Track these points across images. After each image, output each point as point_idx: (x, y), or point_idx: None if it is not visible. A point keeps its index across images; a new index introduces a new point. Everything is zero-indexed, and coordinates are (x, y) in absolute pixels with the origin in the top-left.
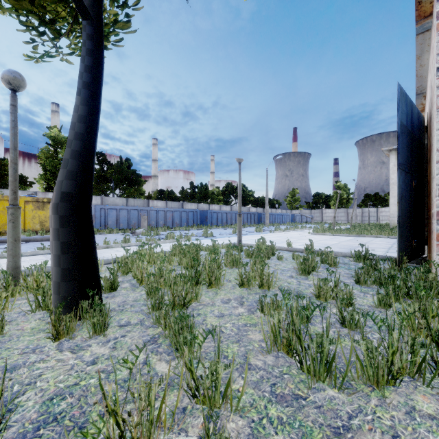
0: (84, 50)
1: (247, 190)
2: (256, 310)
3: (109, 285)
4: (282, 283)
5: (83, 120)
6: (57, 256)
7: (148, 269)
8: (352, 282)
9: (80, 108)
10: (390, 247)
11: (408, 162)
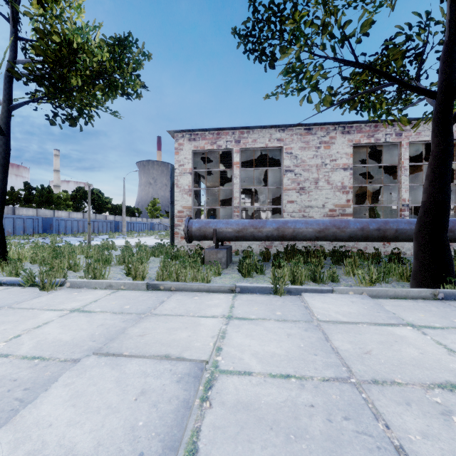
0: (1, 149)
1: (103, 196)
2: None
3: None
4: None
5: (1, 181)
6: None
7: (26, 254)
8: None
9: None
10: None
11: None
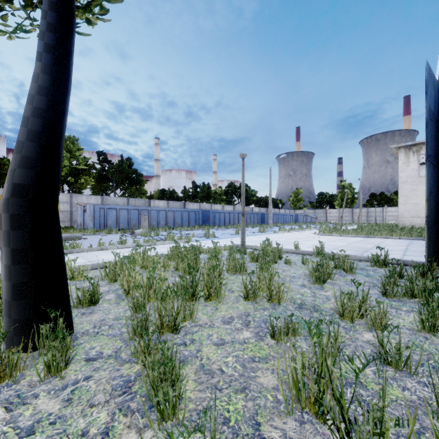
0: (45, 3)
1: (250, 189)
2: (266, 334)
3: (88, 297)
4: (294, 295)
5: (44, 92)
6: (8, 267)
7: (137, 277)
8: (376, 293)
9: (41, 77)
10: (406, 249)
11: (436, 154)
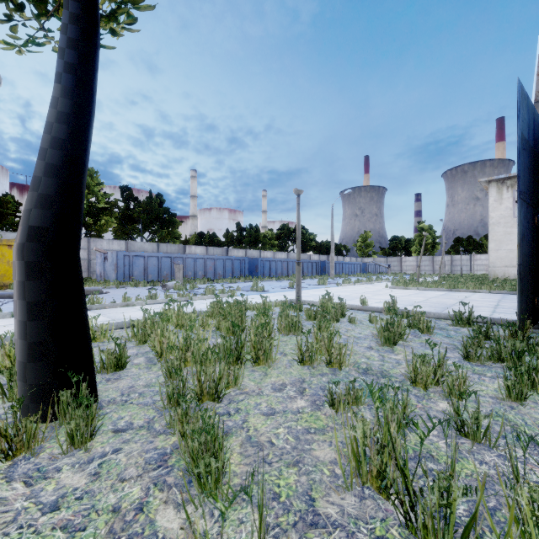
0: (65, 15)
1: (307, 233)
2: (324, 403)
3: (113, 361)
4: (359, 358)
5: (64, 119)
6: (23, 323)
7: (171, 337)
8: (457, 356)
9: (60, 102)
10: (496, 305)
11: (530, 190)
